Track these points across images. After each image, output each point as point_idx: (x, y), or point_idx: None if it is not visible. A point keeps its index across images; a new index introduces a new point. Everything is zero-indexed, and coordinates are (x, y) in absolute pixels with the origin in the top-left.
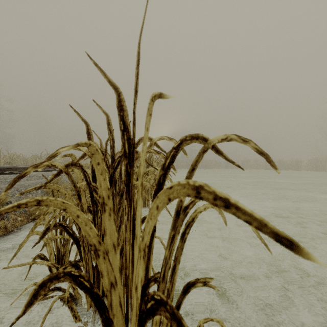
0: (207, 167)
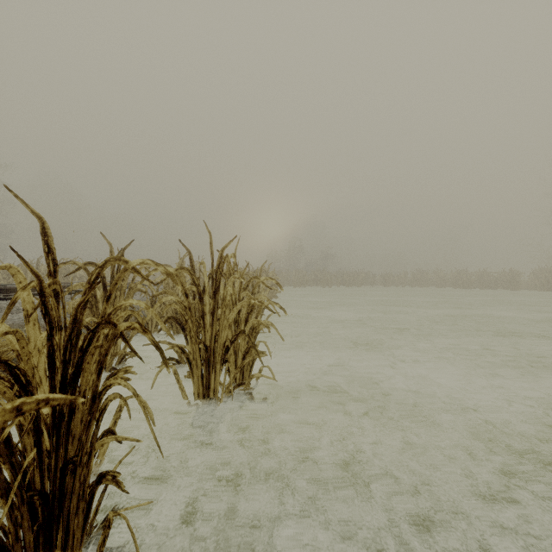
0: (352, 284)
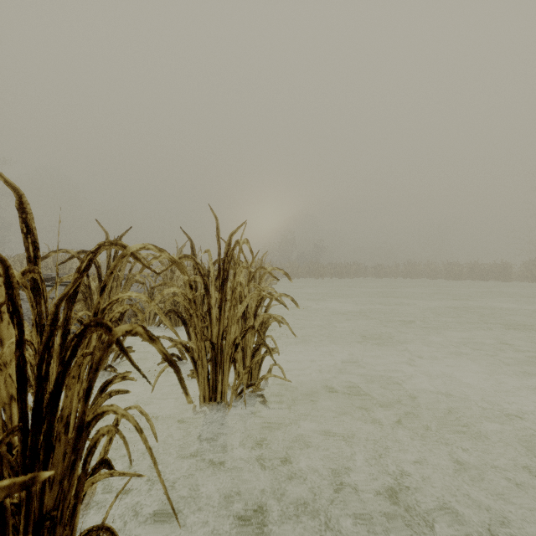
0: (344, 276)
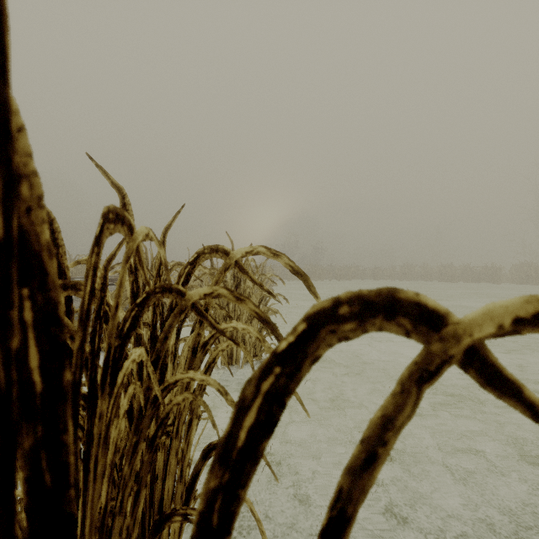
0: (343, 278)
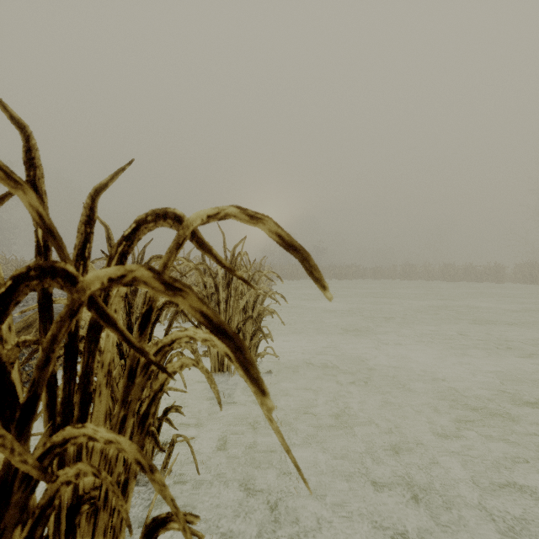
0: (343, 277)
